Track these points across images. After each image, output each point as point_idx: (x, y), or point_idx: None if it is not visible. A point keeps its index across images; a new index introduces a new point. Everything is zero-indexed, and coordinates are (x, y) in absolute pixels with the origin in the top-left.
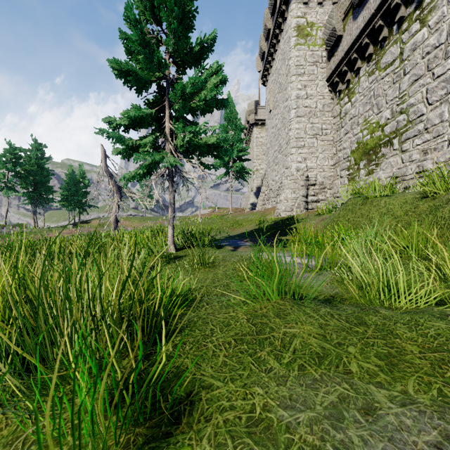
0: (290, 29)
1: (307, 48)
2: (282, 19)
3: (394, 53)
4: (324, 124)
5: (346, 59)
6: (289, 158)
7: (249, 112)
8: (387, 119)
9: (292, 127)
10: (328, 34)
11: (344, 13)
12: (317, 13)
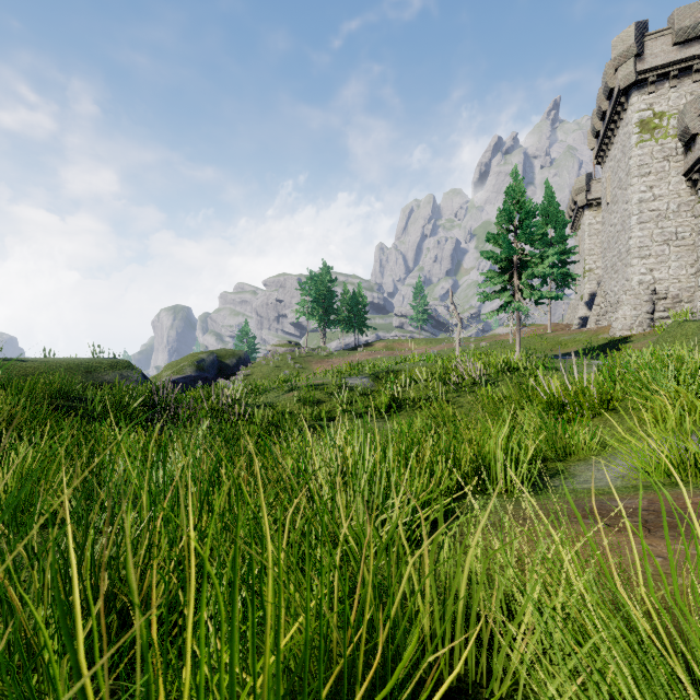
0: (630, 125)
1: (654, 143)
2: (621, 107)
3: None
4: (680, 226)
5: None
6: (629, 270)
7: (576, 191)
8: None
9: (633, 236)
10: (680, 130)
11: (699, 108)
12: (669, 100)
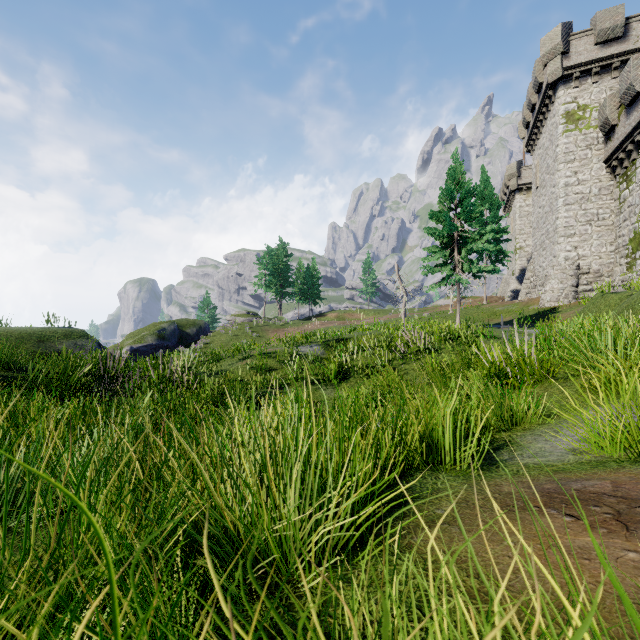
0: (557, 116)
1: (578, 132)
2: (549, 100)
3: None
4: (600, 208)
5: (621, 149)
6: (556, 247)
7: (508, 177)
8: None
9: (560, 216)
10: (602, 121)
11: (619, 102)
12: (591, 94)
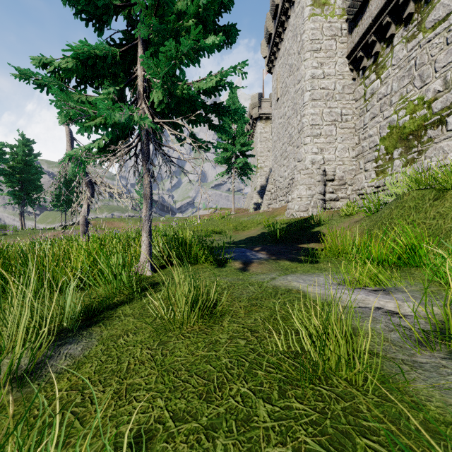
0: None
1: (324, 19)
2: None
3: (449, 5)
4: (344, 108)
5: (376, 26)
6: (302, 149)
7: (252, 106)
8: (437, 92)
9: (307, 112)
10: None
11: None
12: None
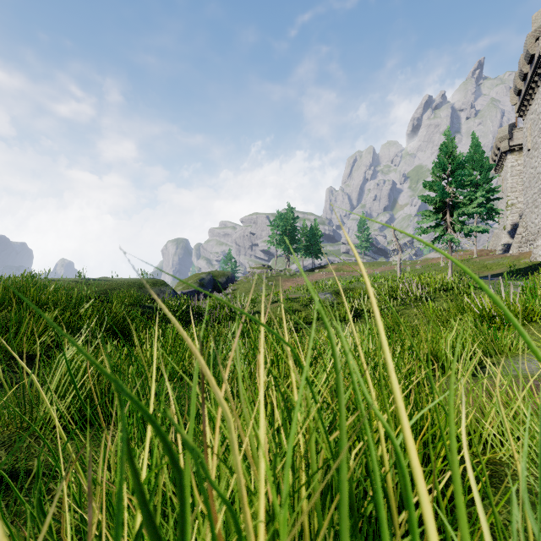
0: None
1: None
2: (540, 69)
3: None
4: None
5: None
6: None
7: (500, 139)
8: None
9: None
10: None
11: None
12: None
